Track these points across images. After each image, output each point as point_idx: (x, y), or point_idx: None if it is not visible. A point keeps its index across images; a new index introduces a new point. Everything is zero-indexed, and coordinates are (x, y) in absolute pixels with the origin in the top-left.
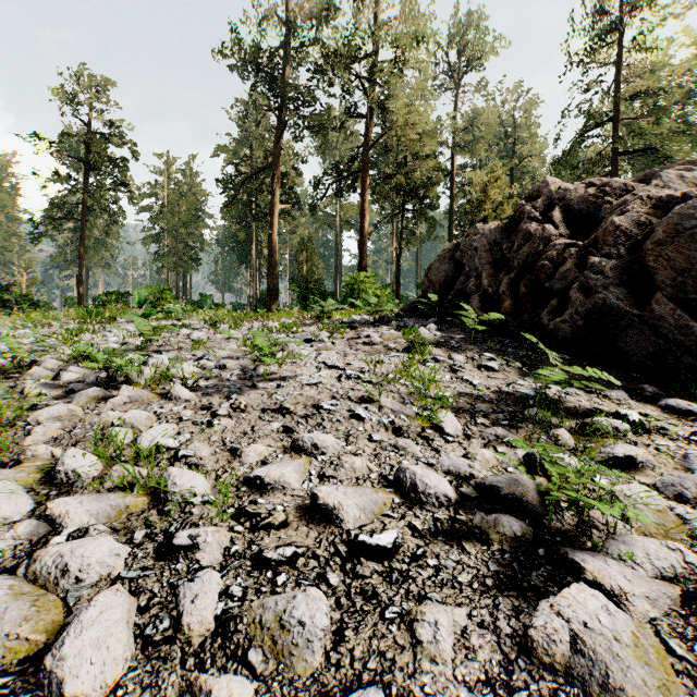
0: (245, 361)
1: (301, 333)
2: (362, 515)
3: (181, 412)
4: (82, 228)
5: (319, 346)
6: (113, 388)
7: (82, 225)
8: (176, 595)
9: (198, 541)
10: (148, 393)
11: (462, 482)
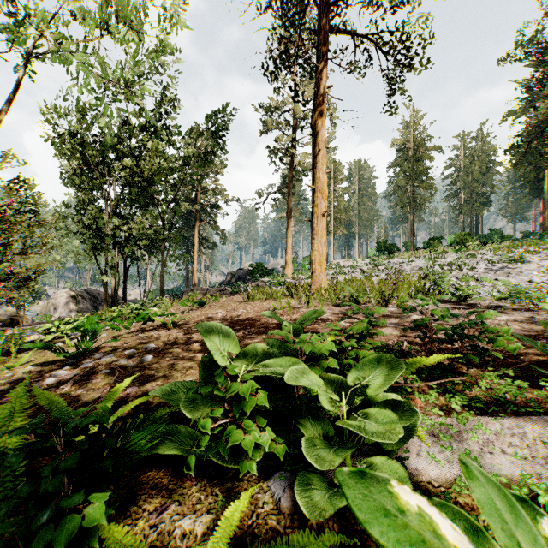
0: (503, 264)
1: (542, 253)
2: (515, 282)
3: (480, 273)
4: (413, 203)
5: (542, 258)
6: (459, 271)
7: (413, 202)
8: (481, 284)
9: (484, 282)
10: (470, 271)
11: (546, 282)
